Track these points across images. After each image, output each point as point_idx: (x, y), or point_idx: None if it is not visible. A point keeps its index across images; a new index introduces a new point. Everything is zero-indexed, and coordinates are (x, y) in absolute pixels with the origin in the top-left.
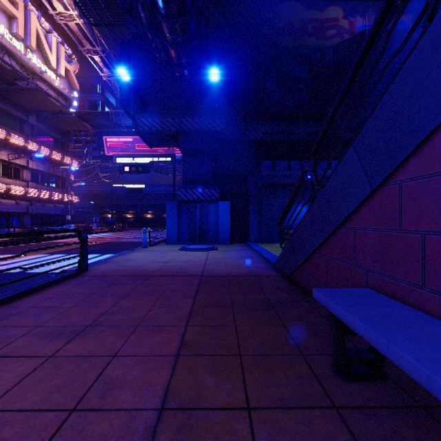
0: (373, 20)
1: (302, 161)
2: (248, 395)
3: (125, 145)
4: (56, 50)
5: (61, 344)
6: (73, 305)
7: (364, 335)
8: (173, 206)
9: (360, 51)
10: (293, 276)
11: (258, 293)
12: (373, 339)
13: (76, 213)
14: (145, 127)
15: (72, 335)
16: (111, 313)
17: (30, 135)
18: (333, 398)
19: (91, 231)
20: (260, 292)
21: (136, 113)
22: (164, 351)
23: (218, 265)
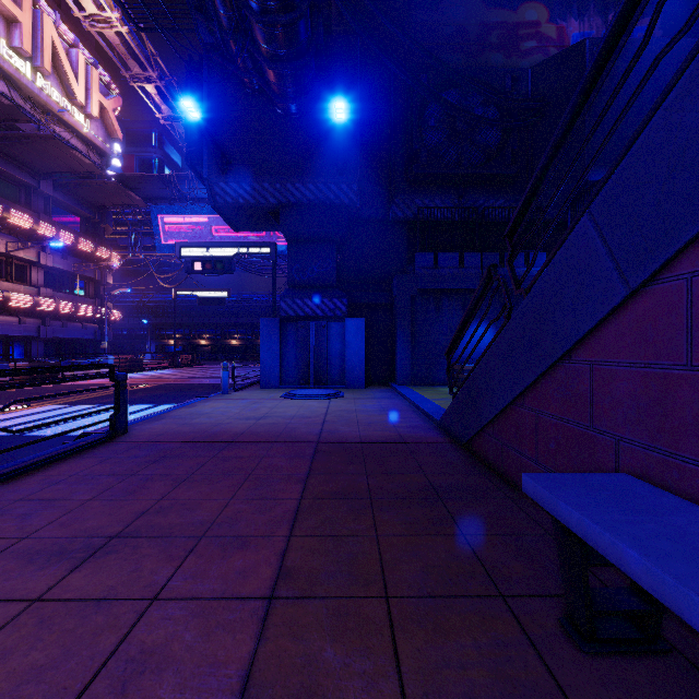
0: (596, 25)
1: (483, 253)
2: (405, 687)
3: (197, 228)
4: (84, 75)
5: (60, 573)
6: (93, 496)
7: (644, 580)
8: (272, 326)
9: (599, 45)
10: (472, 443)
11: (415, 474)
12: (666, 591)
13: (118, 337)
14: (227, 198)
15: (83, 555)
16: (157, 512)
17: (43, 212)
18: (571, 695)
19: (142, 367)
20: (417, 472)
21: (211, 174)
22: (247, 589)
23: (345, 424)
